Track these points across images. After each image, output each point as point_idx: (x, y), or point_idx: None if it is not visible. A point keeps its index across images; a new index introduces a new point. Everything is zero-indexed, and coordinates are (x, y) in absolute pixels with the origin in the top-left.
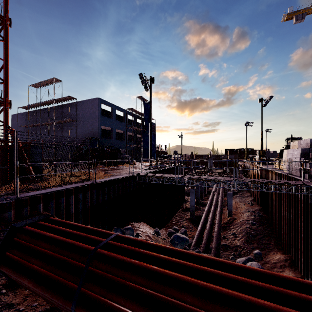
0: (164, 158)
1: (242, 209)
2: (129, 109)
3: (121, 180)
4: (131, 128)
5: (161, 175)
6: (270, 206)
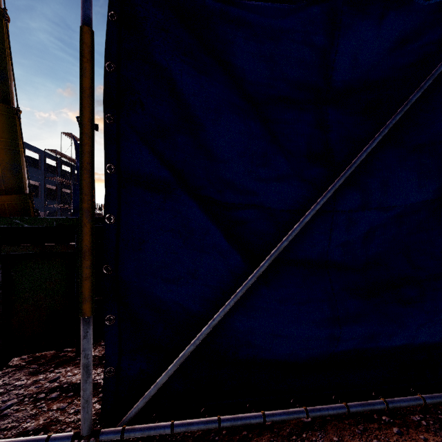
0: None
1: None
2: (50, 150)
3: None
4: (53, 179)
5: None
6: None
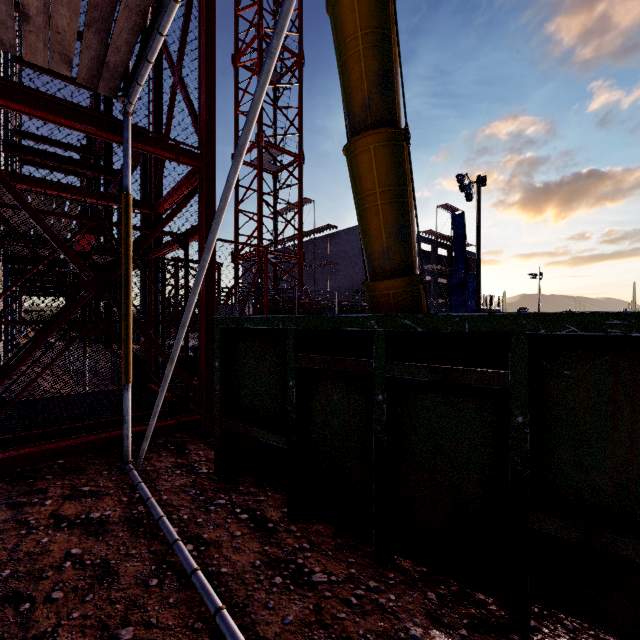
0: None
1: None
2: (425, 232)
3: None
4: (427, 268)
5: None
6: None
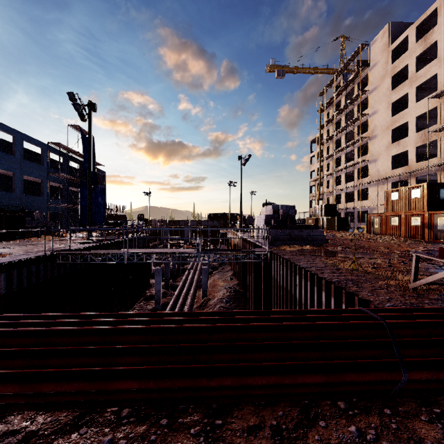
0: (115, 226)
1: (219, 286)
2: (54, 143)
3: (27, 262)
4: (57, 176)
5: (102, 251)
6: (245, 279)
